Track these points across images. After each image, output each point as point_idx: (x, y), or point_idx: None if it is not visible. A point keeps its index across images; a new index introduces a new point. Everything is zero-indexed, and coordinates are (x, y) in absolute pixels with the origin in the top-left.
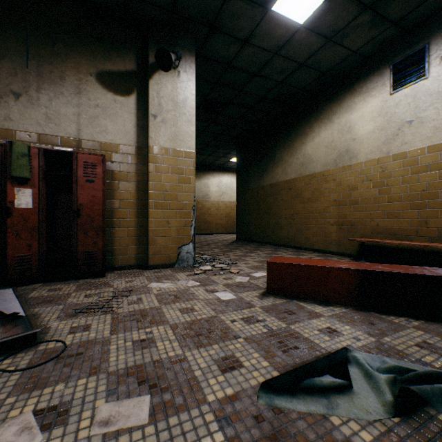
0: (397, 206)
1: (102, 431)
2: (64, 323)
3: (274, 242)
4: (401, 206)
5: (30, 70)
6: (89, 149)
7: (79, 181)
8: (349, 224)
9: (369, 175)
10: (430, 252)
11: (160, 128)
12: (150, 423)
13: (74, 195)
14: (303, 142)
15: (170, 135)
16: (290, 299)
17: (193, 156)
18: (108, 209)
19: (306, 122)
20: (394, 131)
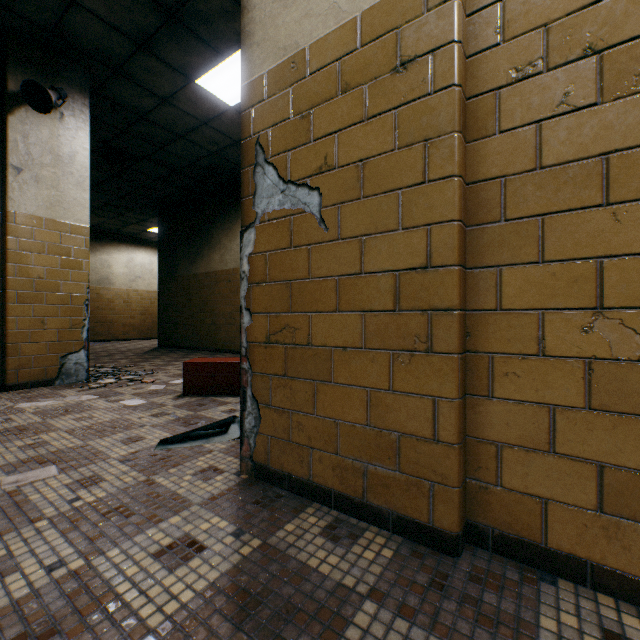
0: None
1: (15, 485)
2: None
3: (211, 347)
4: None
5: None
6: None
7: None
8: None
9: None
10: None
11: (29, 188)
12: (61, 474)
13: None
14: None
15: (47, 200)
16: (207, 396)
17: (87, 232)
18: None
19: None
20: None
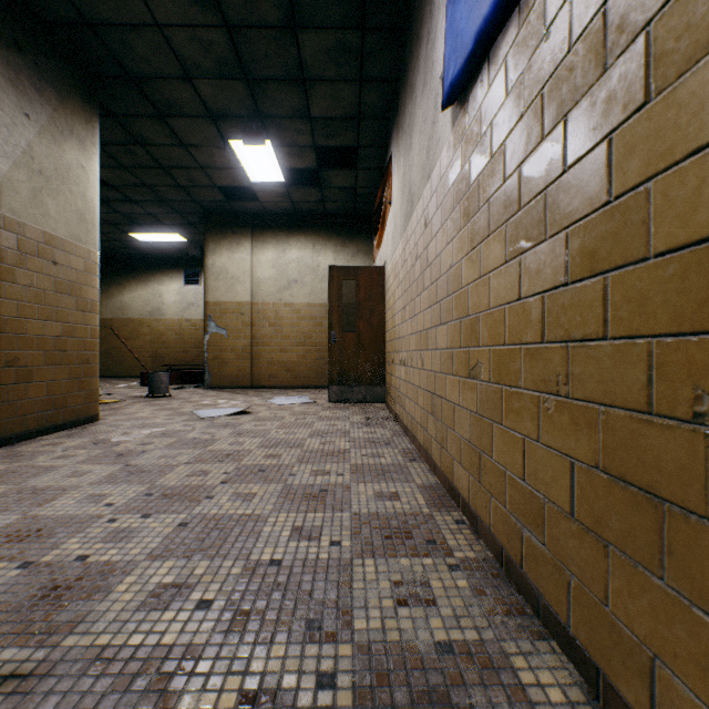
0: (188, 347)
1: None
2: None
3: None
4: (190, 347)
5: None
6: None
7: None
8: (161, 357)
9: (173, 327)
10: (202, 369)
11: None
12: None
13: None
14: (122, 291)
15: None
16: None
17: None
18: None
19: (124, 276)
20: (187, 306)
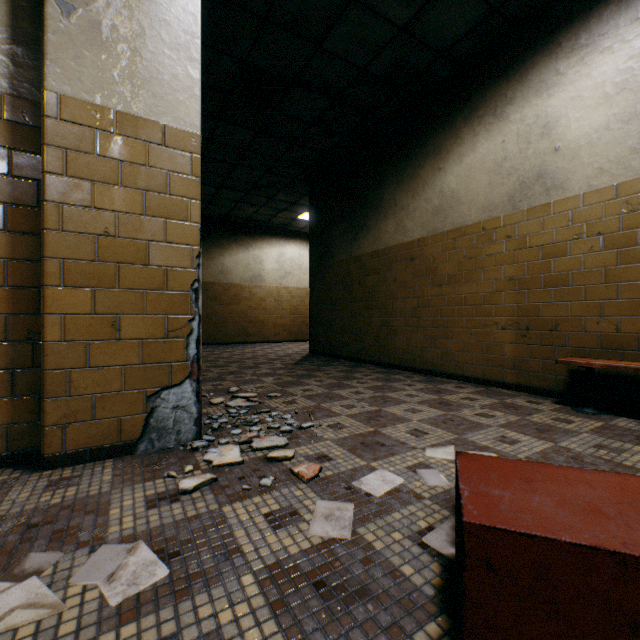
0: None
1: None
2: None
3: (380, 359)
4: None
5: None
6: None
7: None
8: (546, 328)
9: (595, 221)
10: None
11: (87, 47)
12: None
13: None
14: (439, 167)
15: (120, 74)
16: None
17: (195, 145)
18: None
19: (445, 127)
20: None
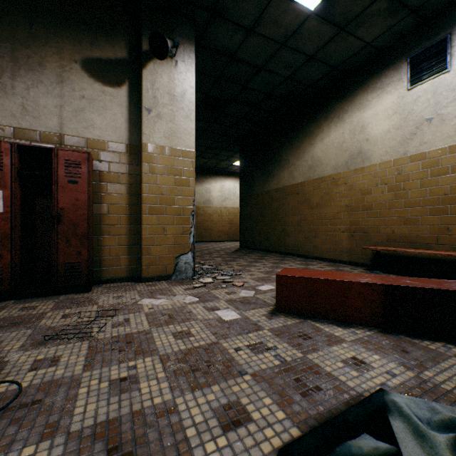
0: (415, 212)
1: None
2: (27, 355)
3: (280, 250)
4: (420, 212)
5: (3, 54)
6: (73, 146)
7: (59, 182)
8: (362, 231)
9: (383, 178)
10: (452, 262)
11: (155, 124)
12: None
13: (54, 197)
14: (311, 143)
15: (166, 132)
16: (303, 318)
17: (192, 156)
18: (95, 214)
19: (314, 122)
20: (411, 130)
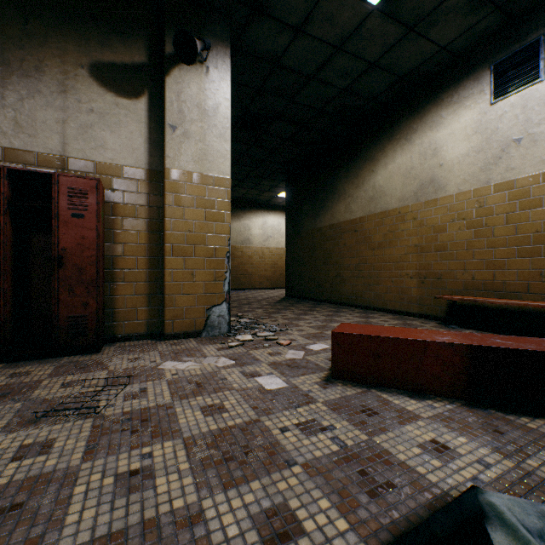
0: (500, 253)
1: None
2: (11, 438)
3: (334, 299)
4: (506, 253)
5: None
6: (79, 171)
7: (61, 216)
8: (435, 277)
9: (461, 211)
10: None
11: (181, 145)
12: None
13: (53, 235)
14: (373, 170)
15: (195, 155)
16: (366, 387)
17: (228, 184)
18: (106, 256)
19: (376, 144)
20: (495, 153)
